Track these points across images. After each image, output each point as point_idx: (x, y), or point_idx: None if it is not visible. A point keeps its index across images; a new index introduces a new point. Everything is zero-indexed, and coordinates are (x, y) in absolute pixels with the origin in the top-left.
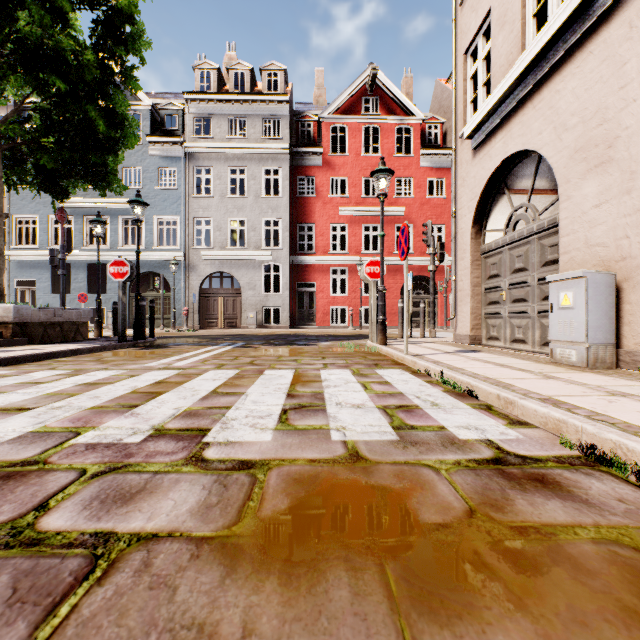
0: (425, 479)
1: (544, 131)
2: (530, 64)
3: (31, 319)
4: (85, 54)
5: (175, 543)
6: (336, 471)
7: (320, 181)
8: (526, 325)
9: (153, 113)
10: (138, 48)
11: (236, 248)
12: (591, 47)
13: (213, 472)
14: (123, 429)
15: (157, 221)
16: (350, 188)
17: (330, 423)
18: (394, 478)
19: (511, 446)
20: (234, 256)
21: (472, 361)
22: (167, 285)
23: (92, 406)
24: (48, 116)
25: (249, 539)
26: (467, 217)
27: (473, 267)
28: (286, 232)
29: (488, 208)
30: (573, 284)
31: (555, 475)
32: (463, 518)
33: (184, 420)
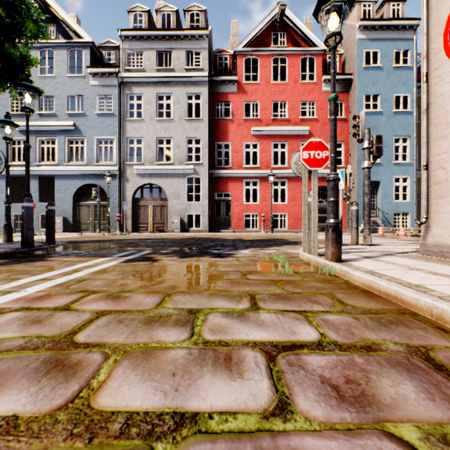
0: None
1: None
2: None
3: None
4: None
5: None
6: None
7: (235, 105)
8: None
9: (94, 50)
10: None
11: (163, 163)
12: None
13: None
14: None
15: (97, 141)
16: (261, 111)
17: None
18: None
19: None
20: (161, 170)
21: None
22: (105, 195)
23: None
24: None
25: None
26: None
27: None
28: (206, 149)
29: None
30: None
31: None
32: None
33: None
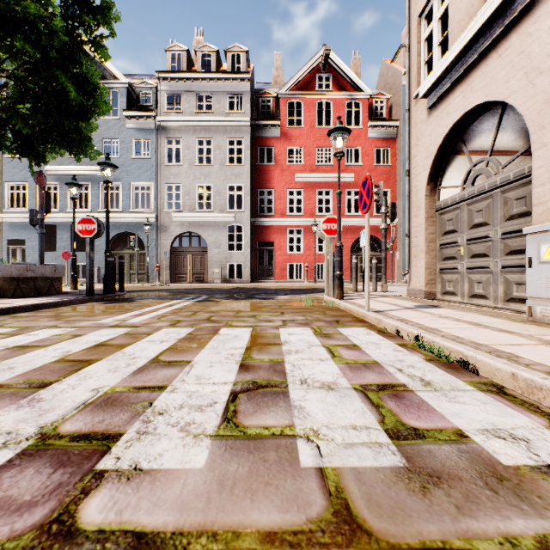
0: None
1: (512, 78)
2: (497, 9)
3: (3, 274)
4: (53, 20)
5: None
6: None
7: (278, 151)
8: (487, 280)
9: (129, 90)
10: (108, 20)
11: (203, 211)
12: None
13: None
14: None
15: (133, 187)
16: (305, 157)
17: (295, 422)
18: None
19: None
20: (201, 218)
21: (441, 319)
22: (142, 244)
23: None
24: (23, 83)
25: None
26: (422, 175)
27: (428, 223)
28: (248, 196)
29: (443, 165)
30: None
31: None
32: None
33: (93, 414)
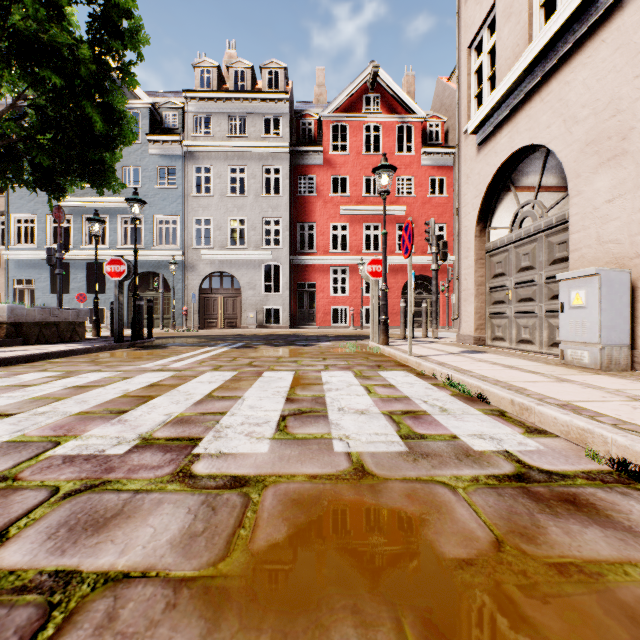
0: (441, 500)
1: (553, 124)
2: (538, 55)
3: (26, 319)
4: (81, 48)
5: (149, 586)
6: (340, 490)
7: (321, 180)
8: (533, 325)
9: (152, 111)
10: (136, 43)
11: (236, 247)
12: (603, 35)
13: (201, 491)
14: (107, 438)
15: (156, 220)
16: (351, 187)
17: (332, 431)
18: (406, 499)
19: (532, 459)
20: (234, 255)
21: (479, 362)
22: (167, 285)
23: (78, 412)
24: (44, 112)
25: (238, 581)
26: (471, 215)
27: (477, 266)
28: (286, 231)
29: (493, 205)
30: (585, 282)
31: (588, 495)
32: (490, 552)
33: (174, 428)
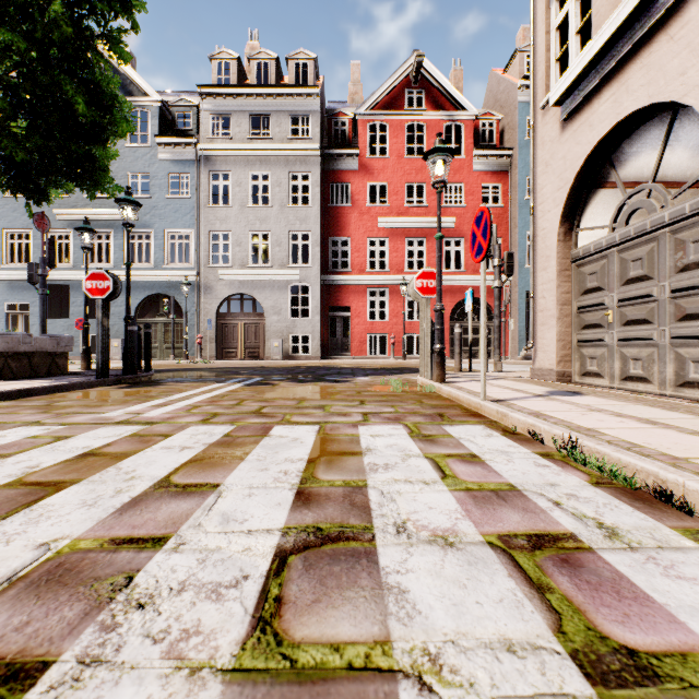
0: None
1: (691, 68)
2: None
3: None
4: (52, 4)
5: None
6: None
7: (356, 188)
8: (649, 357)
9: (163, 110)
10: (129, 9)
11: (258, 266)
12: None
13: None
14: None
15: (167, 235)
16: (391, 196)
17: (392, 631)
18: None
19: None
20: (256, 275)
21: (593, 413)
22: (179, 309)
23: None
24: (15, 93)
25: None
26: (552, 213)
27: (561, 279)
28: (316, 247)
29: (583, 199)
30: None
31: None
32: None
33: (13, 607)
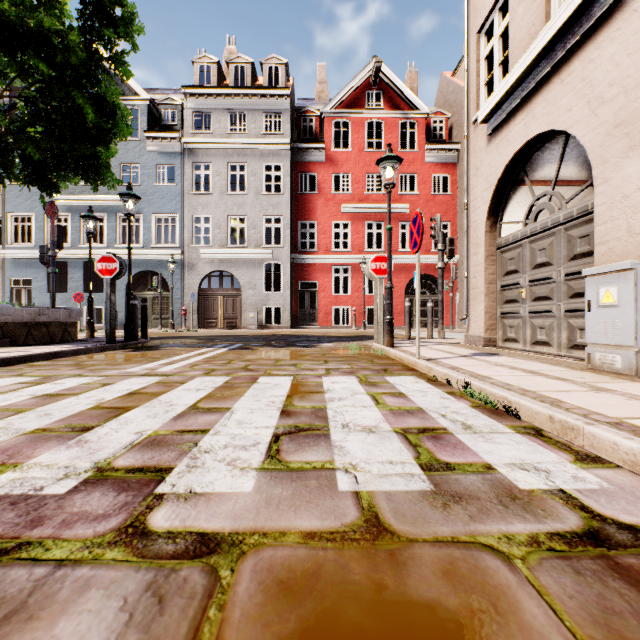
0: (495, 583)
1: (574, 107)
2: (559, 32)
3: (13, 319)
4: (70, 35)
5: None
6: (347, 561)
7: (322, 177)
8: (550, 326)
9: (151, 108)
10: (130, 32)
11: (236, 246)
12: (635, 4)
13: (151, 563)
14: (53, 468)
15: (155, 219)
16: (353, 184)
17: (335, 458)
18: (443, 580)
19: (601, 504)
20: (234, 254)
21: (496, 367)
22: (165, 284)
23: (34, 429)
24: (34, 104)
25: None
26: (481, 209)
27: (488, 263)
28: (287, 230)
29: (505, 198)
30: (618, 278)
31: None
32: None
33: (142, 452)
